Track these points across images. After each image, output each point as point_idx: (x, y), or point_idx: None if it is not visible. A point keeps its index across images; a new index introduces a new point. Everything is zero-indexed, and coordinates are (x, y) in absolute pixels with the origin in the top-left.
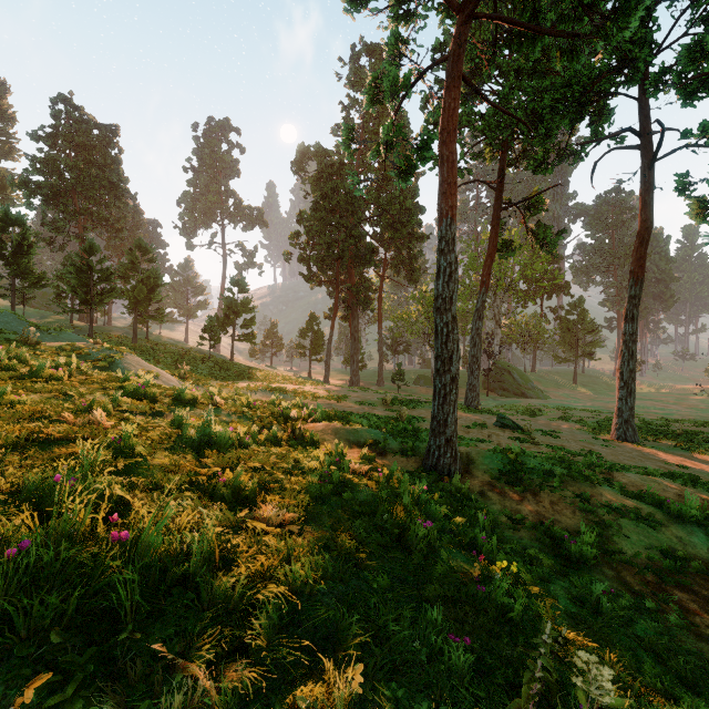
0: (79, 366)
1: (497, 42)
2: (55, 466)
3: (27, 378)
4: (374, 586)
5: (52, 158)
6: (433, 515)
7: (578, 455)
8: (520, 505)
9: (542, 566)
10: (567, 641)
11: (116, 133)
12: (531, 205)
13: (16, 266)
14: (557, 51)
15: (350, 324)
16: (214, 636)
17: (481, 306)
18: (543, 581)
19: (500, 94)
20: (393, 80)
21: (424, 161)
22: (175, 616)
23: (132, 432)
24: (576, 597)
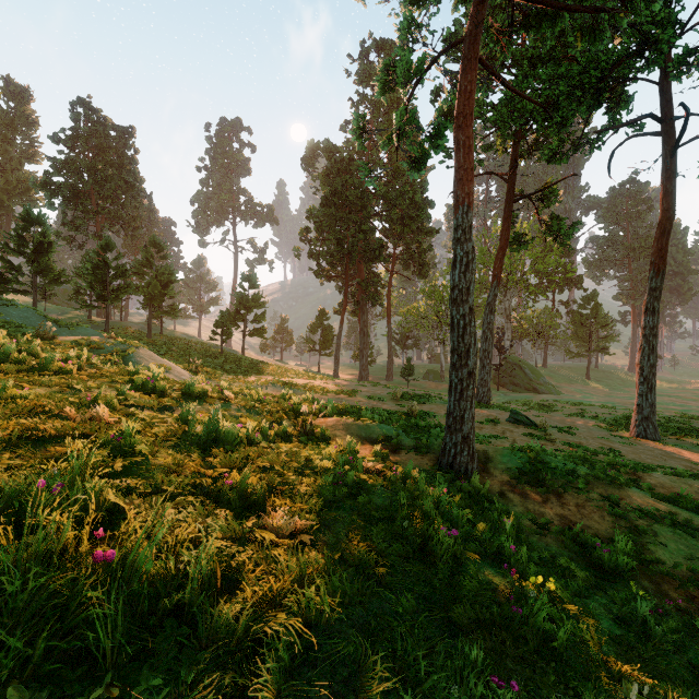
0: (90, 359)
1: (514, 25)
2: (45, 468)
3: (35, 371)
4: (400, 611)
5: (72, 160)
6: (455, 521)
7: (598, 454)
8: (543, 508)
9: (576, 579)
10: (621, 677)
11: (132, 134)
12: (544, 197)
13: (36, 263)
14: (578, 31)
15: (359, 318)
16: (211, 687)
17: (492, 300)
18: (579, 596)
19: (513, 83)
20: (407, 64)
21: (438, 149)
22: (166, 658)
23: (134, 429)
24: (618, 616)
